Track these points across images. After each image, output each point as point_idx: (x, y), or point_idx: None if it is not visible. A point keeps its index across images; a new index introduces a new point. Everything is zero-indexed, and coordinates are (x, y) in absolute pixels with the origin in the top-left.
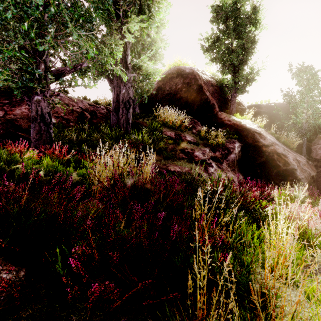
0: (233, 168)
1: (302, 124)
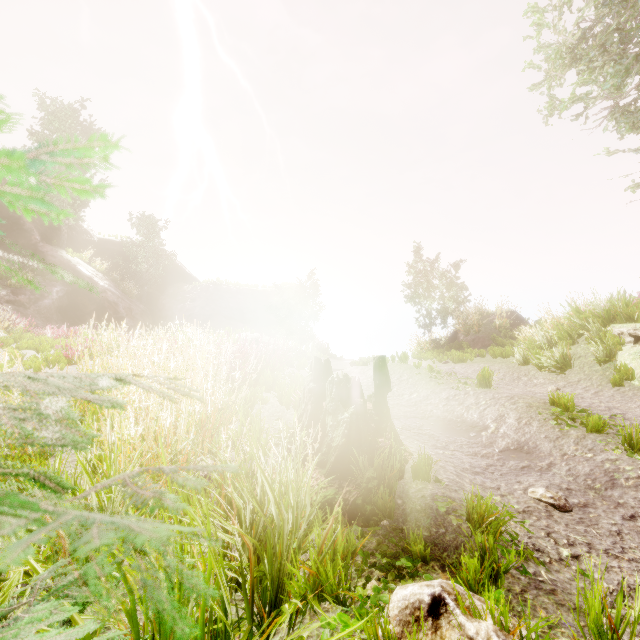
0: (49, 315)
1: (143, 273)
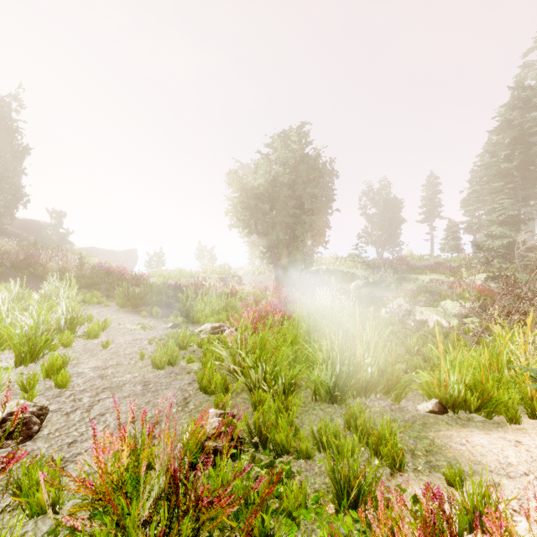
0: None
1: (56, 241)
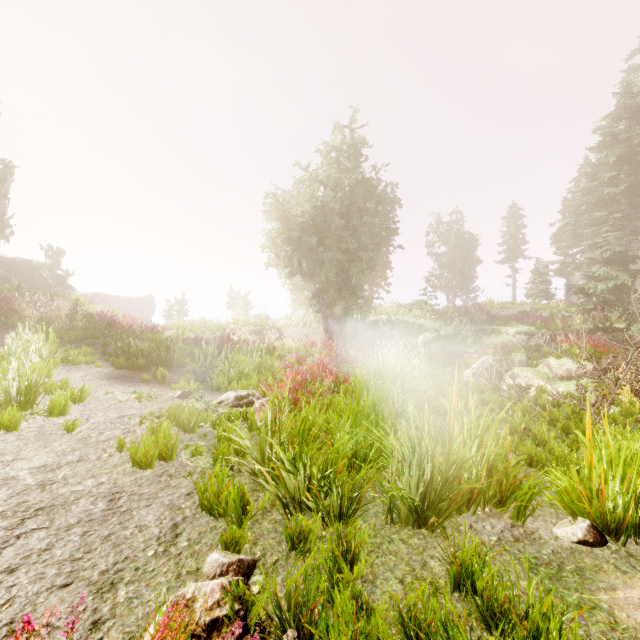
0: None
1: (52, 285)
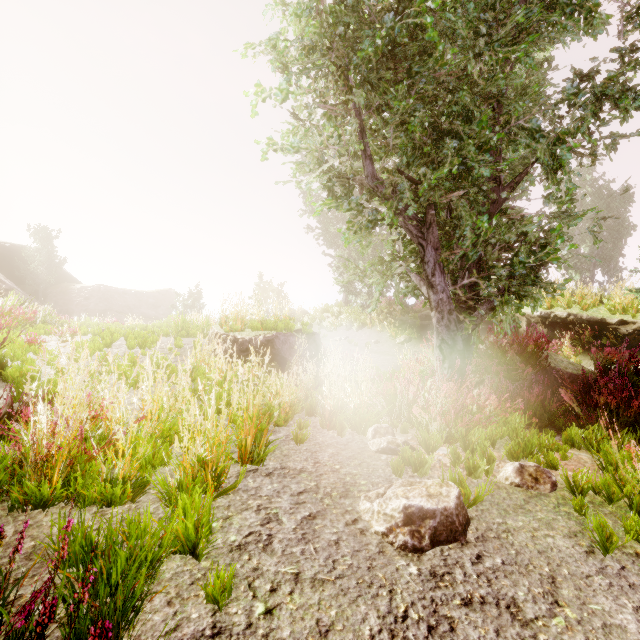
0: None
1: (39, 274)
